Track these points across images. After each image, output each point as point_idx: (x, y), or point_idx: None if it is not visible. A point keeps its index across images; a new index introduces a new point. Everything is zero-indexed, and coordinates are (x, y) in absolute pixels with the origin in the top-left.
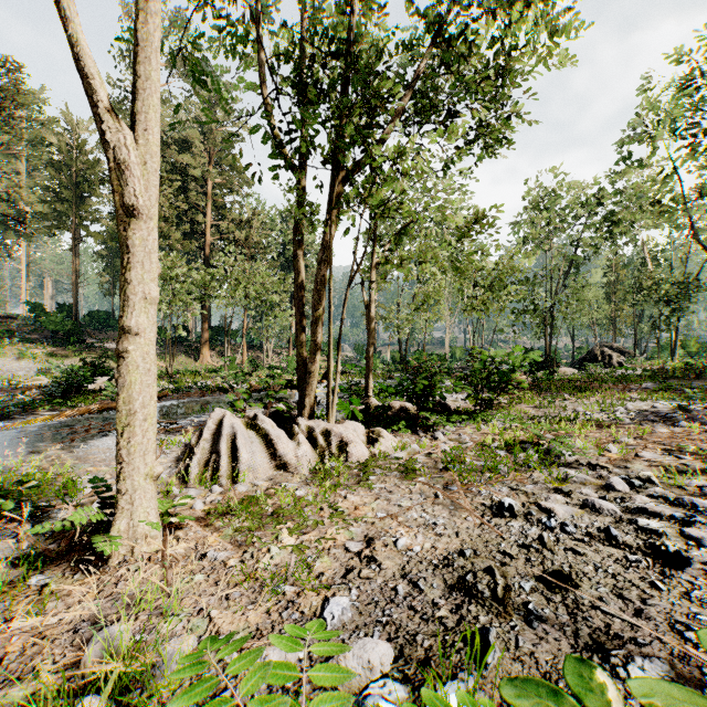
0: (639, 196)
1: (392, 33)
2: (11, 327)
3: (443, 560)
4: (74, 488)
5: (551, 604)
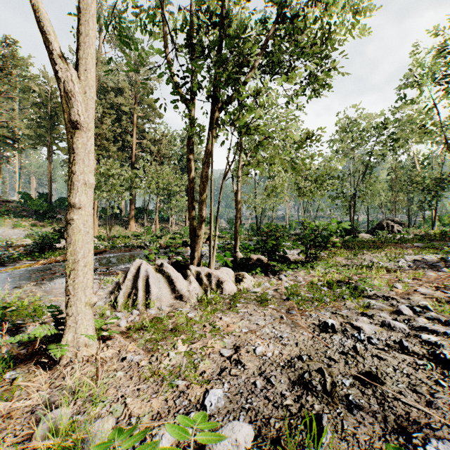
0: (411, 122)
1: (252, 14)
2: (9, 208)
3: (287, 363)
4: (41, 312)
5: (365, 396)
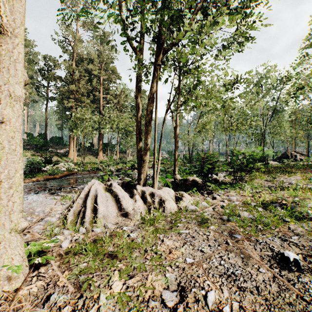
0: None
1: None
2: None
3: None
4: None
5: None
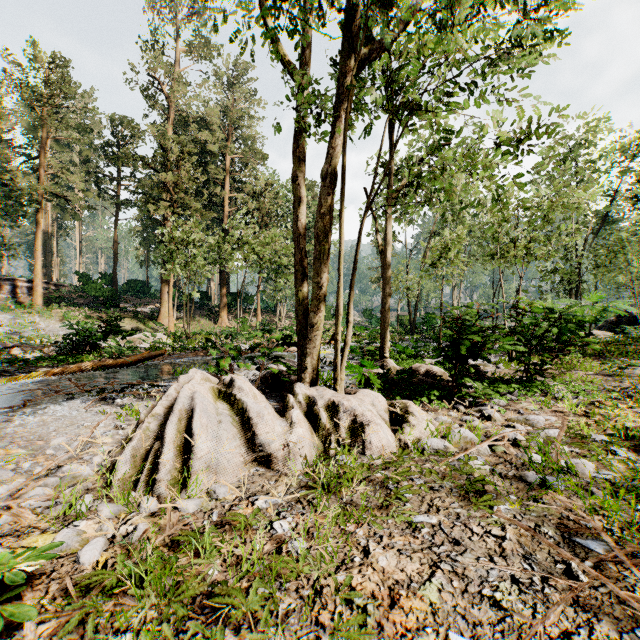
0: None
1: None
2: (61, 294)
3: None
4: None
5: None
